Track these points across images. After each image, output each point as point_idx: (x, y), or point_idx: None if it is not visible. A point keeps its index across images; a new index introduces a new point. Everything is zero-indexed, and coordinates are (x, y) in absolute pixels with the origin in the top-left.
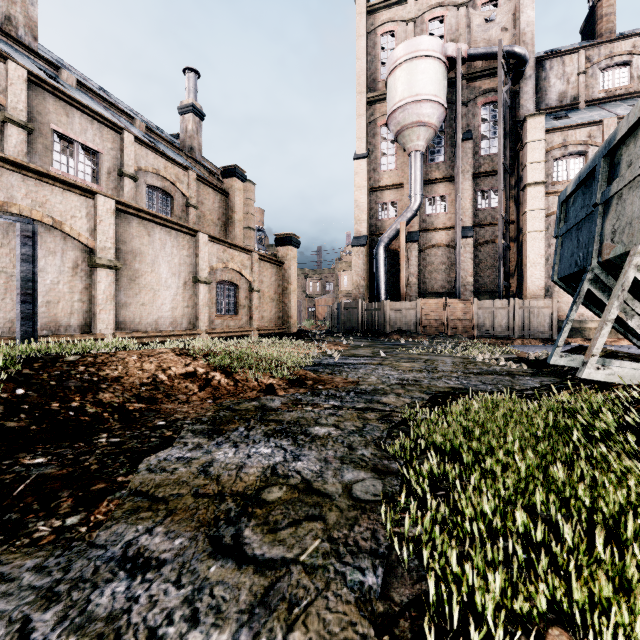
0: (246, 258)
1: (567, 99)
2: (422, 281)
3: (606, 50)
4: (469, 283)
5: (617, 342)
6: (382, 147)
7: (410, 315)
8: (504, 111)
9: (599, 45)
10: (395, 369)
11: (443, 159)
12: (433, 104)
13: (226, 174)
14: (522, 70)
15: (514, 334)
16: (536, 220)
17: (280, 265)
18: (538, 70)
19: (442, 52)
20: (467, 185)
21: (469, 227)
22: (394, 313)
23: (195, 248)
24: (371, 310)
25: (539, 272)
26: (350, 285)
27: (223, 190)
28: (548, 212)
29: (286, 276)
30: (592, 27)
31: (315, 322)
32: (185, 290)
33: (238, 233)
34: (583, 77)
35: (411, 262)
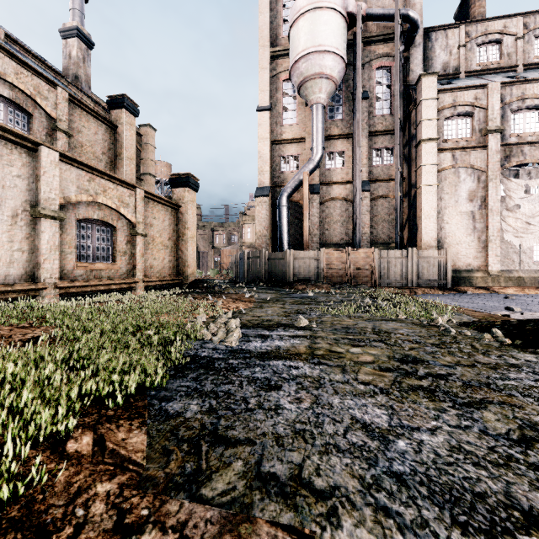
0: (127, 194)
1: (450, 69)
2: (322, 232)
3: (482, 27)
4: (366, 234)
5: (504, 290)
6: (284, 102)
7: (314, 264)
8: (400, 70)
9: (476, 22)
10: (360, 383)
11: (341, 117)
12: (335, 57)
13: (113, 104)
14: (413, 36)
15: (412, 283)
16: (430, 174)
17: (175, 208)
18: (425, 40)
19: (343, 7)
20: (364, 142)
21: (366, 181)
22: (298, 262)
23: (36, 168)
24: (275, 259)
25: (432, 224)
26: (253, 237)
27: (109, 121)
28: (440, 167)
29: (183, 221)
30: (466, 11)
31: (220, 271)
32: (15, 226)
33: (128, 172)
34: (463, 50)
35: (312, 213)
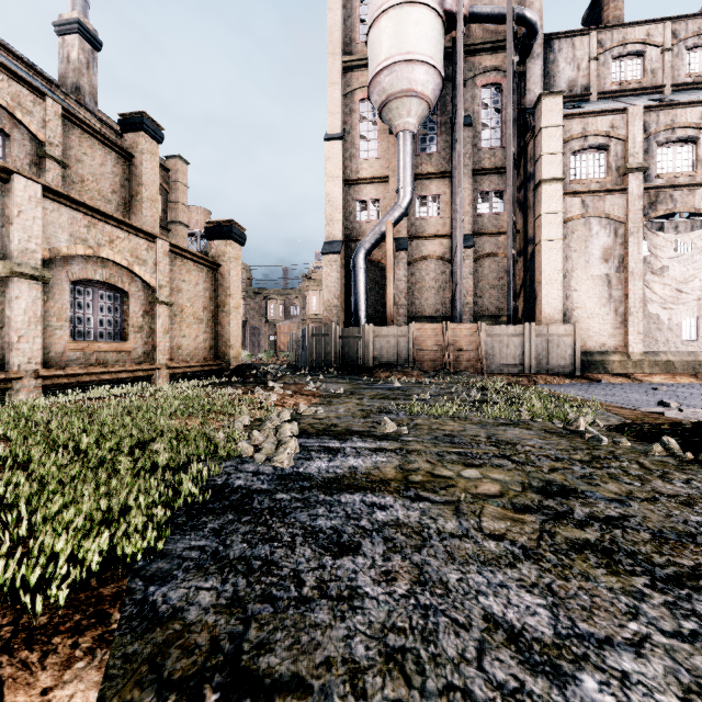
0: (144, 246)
1: (577, 89)
2: (411, 302)
3: (619, 35)
4: (469, 305)
5: (649, 378)
6: (361, 128)
7: (400, 344)
8: (513, 88)
9: (612, 29)
10: (489, 537)
11: (436, 149)
12: (428, 68)
13: (128, 125)
14: (531, 44)
15: (530, 369)
16: (553, 226)
17: (213, 267)
18: (546, 50)
19: (439, 3)
20: (466, 183)
21: (468, 235)
22: (379, 342)
23: (7, 206)
24: (348, 338)
25: (556, 291)
26: (320, 308)
27: (121, 148)
28: (566, 217)
29: (223, 285)
30: (598, 15)
31: (276, 354)
32: None
33: (149, 218)
34: (595, 64)
35: (398, 276)
